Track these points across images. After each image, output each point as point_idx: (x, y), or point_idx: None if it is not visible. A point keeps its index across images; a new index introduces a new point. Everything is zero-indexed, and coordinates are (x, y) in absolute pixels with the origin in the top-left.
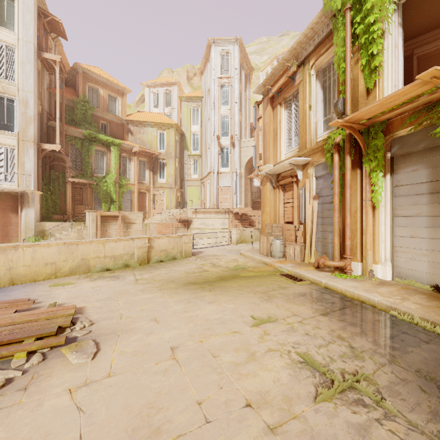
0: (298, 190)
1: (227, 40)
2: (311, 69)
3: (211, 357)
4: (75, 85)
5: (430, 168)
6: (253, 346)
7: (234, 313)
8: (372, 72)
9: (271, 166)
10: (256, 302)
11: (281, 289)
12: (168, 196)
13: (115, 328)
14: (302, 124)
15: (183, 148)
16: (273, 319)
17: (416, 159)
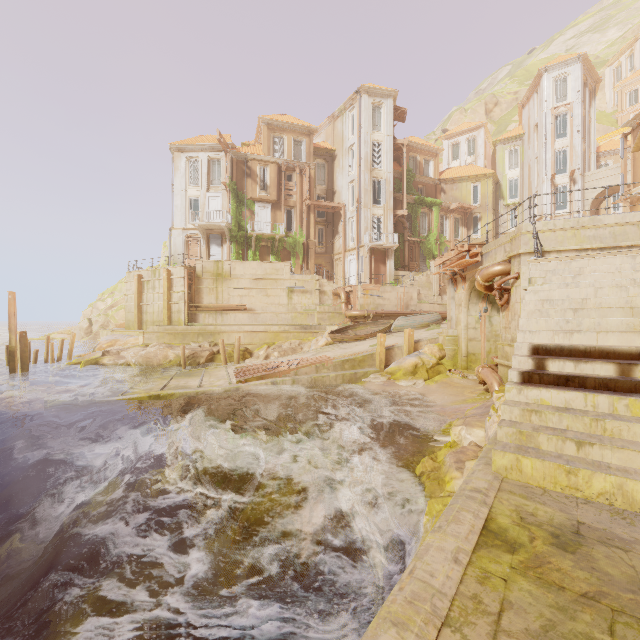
0: None
1: (564, 62)
2: None
3: None
4: (399, 158)
5: None
6: None
7: None
8: None
9: None
10: None
11: None
12: None
13: None
14: None
15: (498, 198)
16: None
17: None
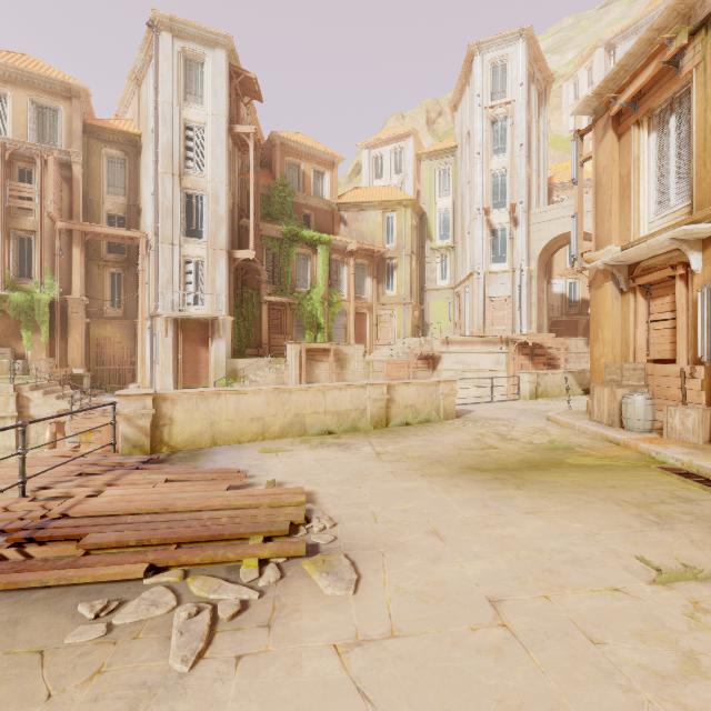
0: (687, 294)
1: (503, 39)
2: None
3: (586, 642)
4: (271, 164)
5: None
6: (680, 634)
7: (591, 543)
8: None
9: (615, 249)
10: (634, 526)
11: (681, 503)
12: (400, 318)
13: (372, 539)
14: (703, 154)
15: (424, 237)
16: (702, 574)
17: None
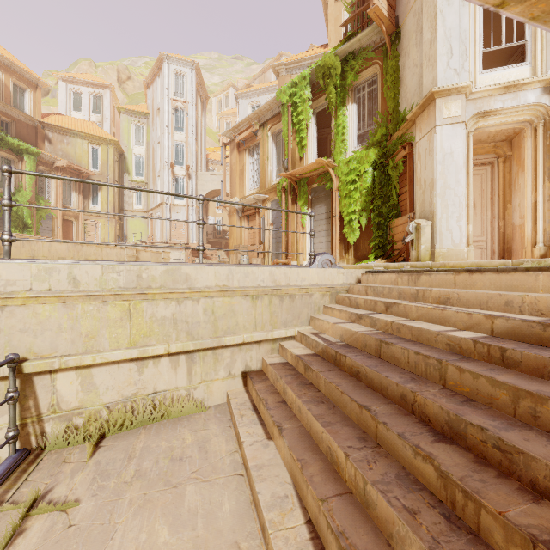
0: (259, 219)
1: (182, 61)
2: (268, 132)
3: None
4: None
5: (326, 206)
6: None
7: None
8: (302, 148)
9: (238, 199)
10: None
11: None
12: (105, 228)
13: None
14: (262, 170)
15: (123, 170)
16: None
17: (321, 201)
